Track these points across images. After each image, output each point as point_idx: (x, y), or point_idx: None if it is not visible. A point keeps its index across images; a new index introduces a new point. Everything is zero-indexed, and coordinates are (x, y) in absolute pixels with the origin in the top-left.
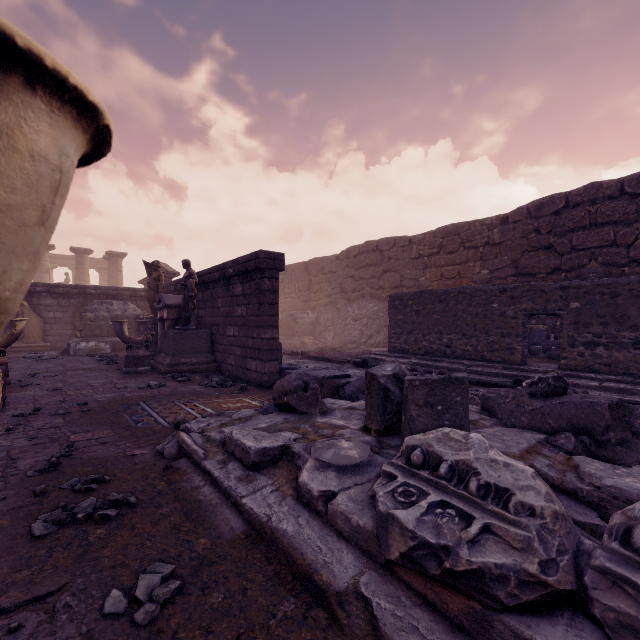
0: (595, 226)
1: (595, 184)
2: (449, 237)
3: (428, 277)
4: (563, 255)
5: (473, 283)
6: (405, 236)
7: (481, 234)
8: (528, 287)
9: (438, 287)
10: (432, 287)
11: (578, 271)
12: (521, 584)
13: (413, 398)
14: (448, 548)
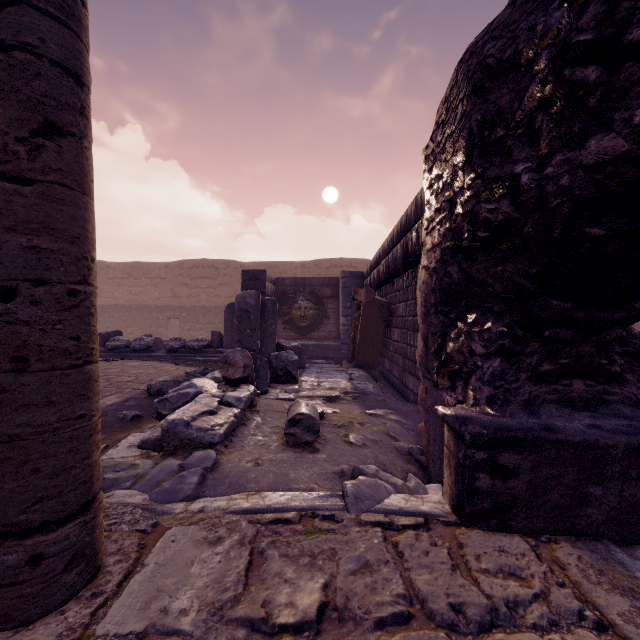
0: (204, 278)
1: (204, 259)
2: (136, 269)
3: (121, 292)
4: (193, 289)
5: (150, 299)
6: (104, 262)
7: (155, 271)
8: (168, 306)
9: (128, 300)
10: (124, 299)
11: (198, 298)
12: (123, 345)
13: (112, 334)
14: (116, 344)
